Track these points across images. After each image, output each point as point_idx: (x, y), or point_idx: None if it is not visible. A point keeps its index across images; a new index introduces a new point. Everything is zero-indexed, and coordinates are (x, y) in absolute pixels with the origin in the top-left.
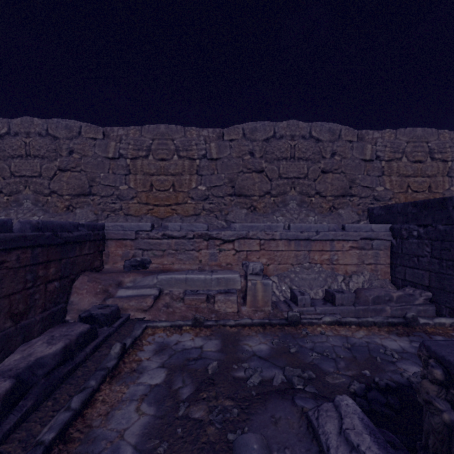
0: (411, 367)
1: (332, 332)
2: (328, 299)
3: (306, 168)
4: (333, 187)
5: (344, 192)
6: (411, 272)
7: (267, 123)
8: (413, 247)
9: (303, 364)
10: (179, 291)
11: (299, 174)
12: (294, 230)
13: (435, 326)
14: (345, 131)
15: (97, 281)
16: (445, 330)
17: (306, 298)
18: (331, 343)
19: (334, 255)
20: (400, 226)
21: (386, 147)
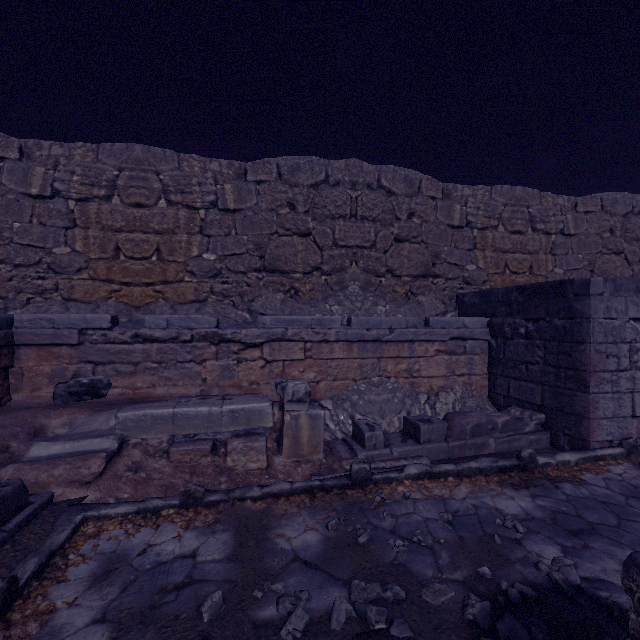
0: (546, 548)
1: (421, 492)
2: (408, 432)
3: (373, 233)
4: (410, 263)
5: (425, 271)
6: (516, 386)
7: (316, 159)
8: (519, 350)
9: (383, 568)
10: (159, 439)
11: (363, 241)
12: (358, 326)
13: (558, 467)
14: (427, 183)
15: None
16: (571, 471)
17: (377, 435)
18: (422, 515)
19: (414, 364)
20: (502, 320)
21: (480, 209)
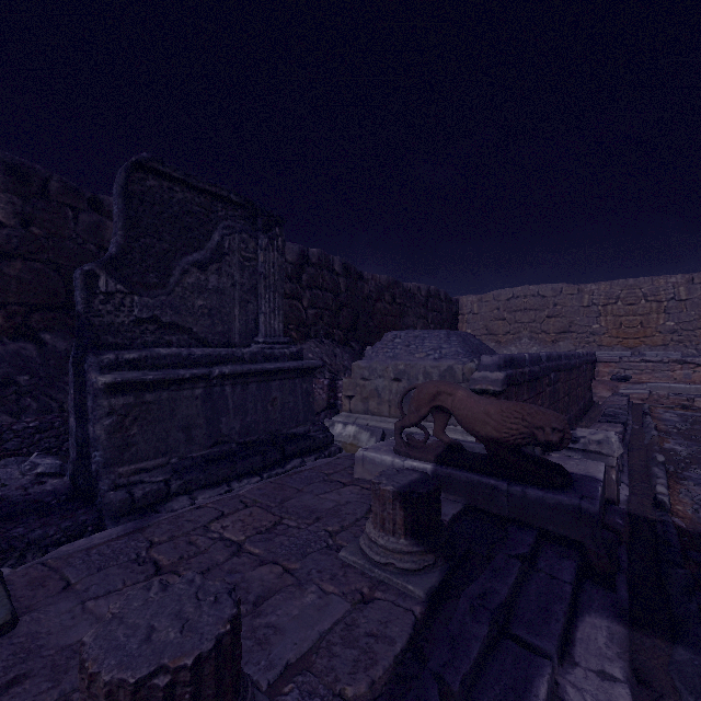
0: None
1: None
2: None
3: None
4: None
5: None
6: None
7: None
8: None
9: None
10: (664, 393)
11: None
12: None
13: None
14: None
15: (604, 384)
16: None
17: None
18: None
19: None
20: None
21: None
